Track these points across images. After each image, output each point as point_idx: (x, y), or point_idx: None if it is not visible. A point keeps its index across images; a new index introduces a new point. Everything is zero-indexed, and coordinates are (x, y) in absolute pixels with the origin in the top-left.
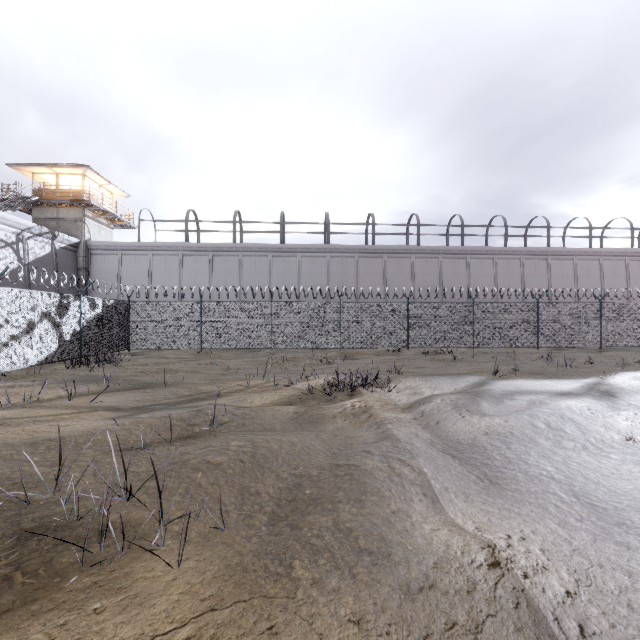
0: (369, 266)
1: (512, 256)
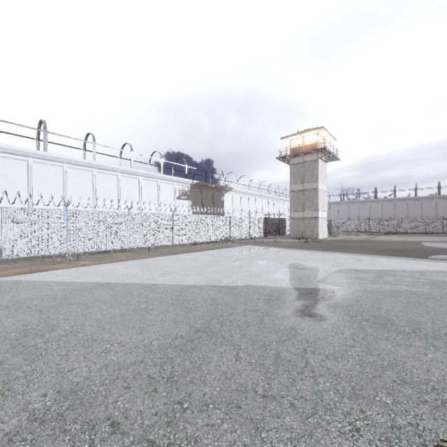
0: (413, 204)
1: None
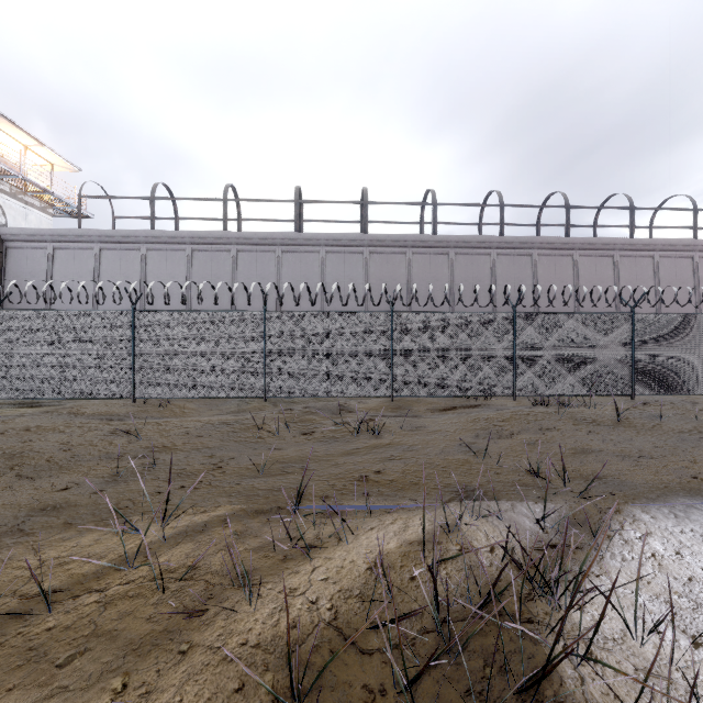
0: (428, 267)
1: (641, 252)
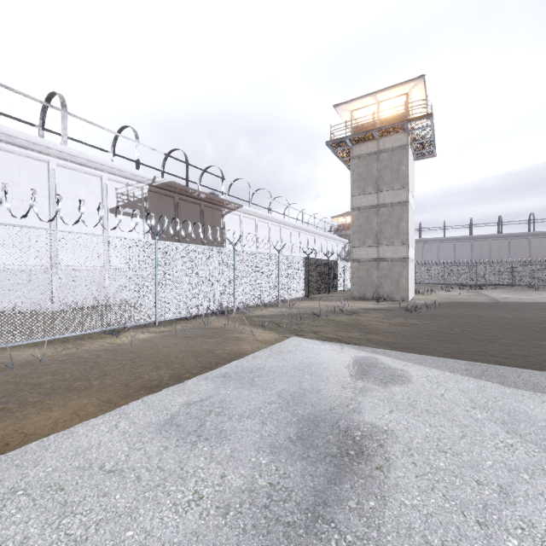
0: (498, 244)
1: None
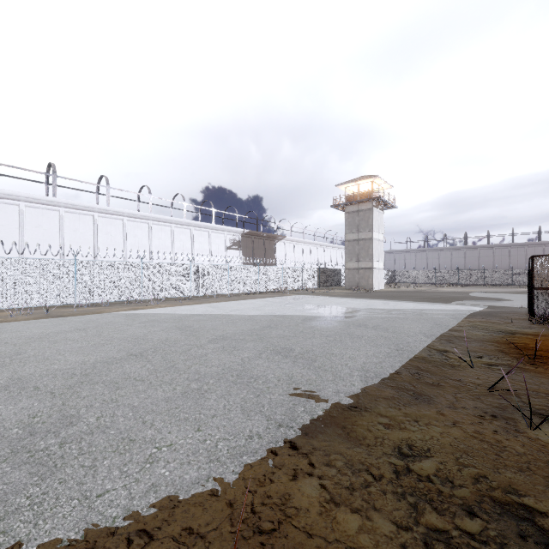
0: (485, 253)
1: None
